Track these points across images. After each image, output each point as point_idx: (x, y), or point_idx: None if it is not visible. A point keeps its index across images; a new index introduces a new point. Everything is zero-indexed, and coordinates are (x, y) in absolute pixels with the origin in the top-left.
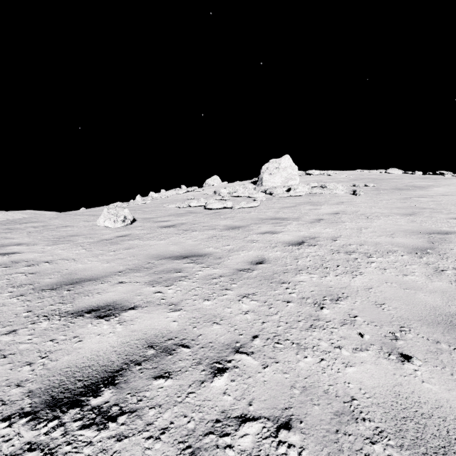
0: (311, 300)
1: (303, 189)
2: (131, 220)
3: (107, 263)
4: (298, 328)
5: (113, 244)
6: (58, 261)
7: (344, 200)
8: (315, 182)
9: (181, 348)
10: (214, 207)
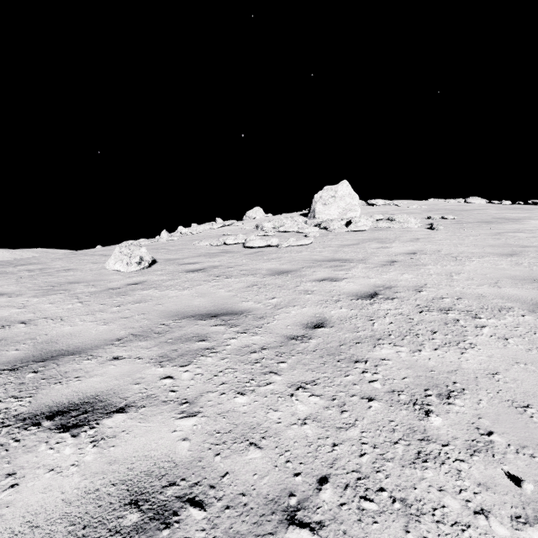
0: (407, 396)
1: (366, 223)
2: (149, 262)
3: (104, 325)
4: (396, 459)
5: (120, 295)
6: (38, 321)
7: (419, 236)
8: (380, 213)
9: (188, 509)
10: (255, 245)
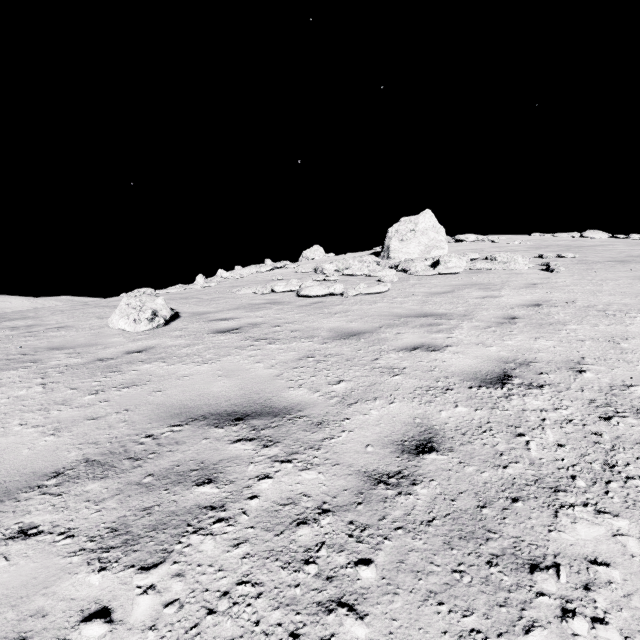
0: None
1: (459, 263)
2: (167, 318)
3: (50, 436)
4: None
5: (108, 372)
6: None
7: (535, 280)
8: (473, 251)
9: None
10: (312, 294)
